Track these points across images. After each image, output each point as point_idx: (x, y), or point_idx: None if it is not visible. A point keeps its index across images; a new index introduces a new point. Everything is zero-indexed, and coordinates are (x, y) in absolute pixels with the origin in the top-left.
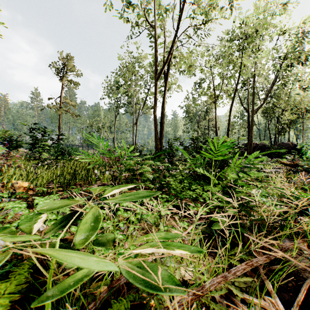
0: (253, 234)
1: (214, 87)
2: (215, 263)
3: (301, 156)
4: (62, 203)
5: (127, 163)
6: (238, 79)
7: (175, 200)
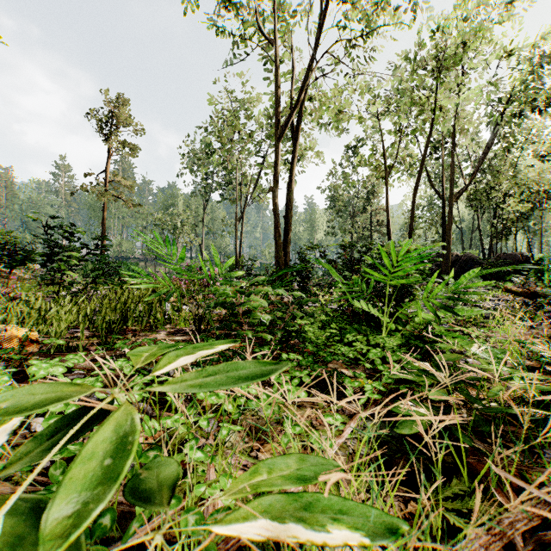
0: (483, 443)
1: (384, 151)
2: (409, 515)
3: (539, 278)
4: (46, 392)
5: (219, 292)
6: (429, 135)
7: (314, 366)
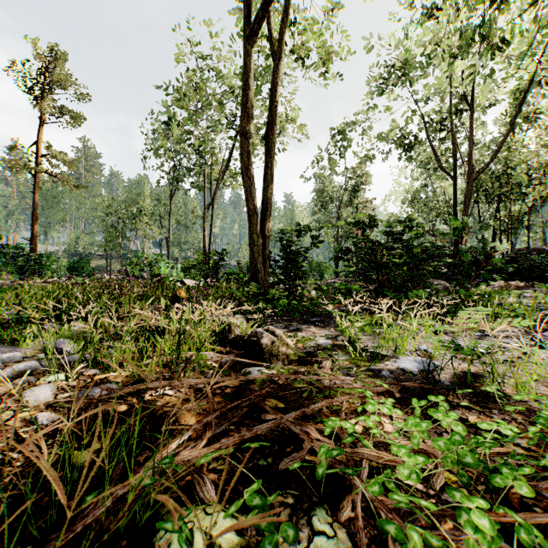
0: None
1: None
2: None
3: None
4: None
5: None
6: None
7: None
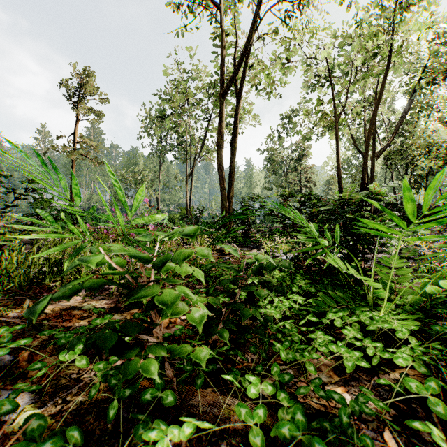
0: None
1: (333, 94)
2: None
3: None
4: None
5: None
6: (384, 73)
7: None
